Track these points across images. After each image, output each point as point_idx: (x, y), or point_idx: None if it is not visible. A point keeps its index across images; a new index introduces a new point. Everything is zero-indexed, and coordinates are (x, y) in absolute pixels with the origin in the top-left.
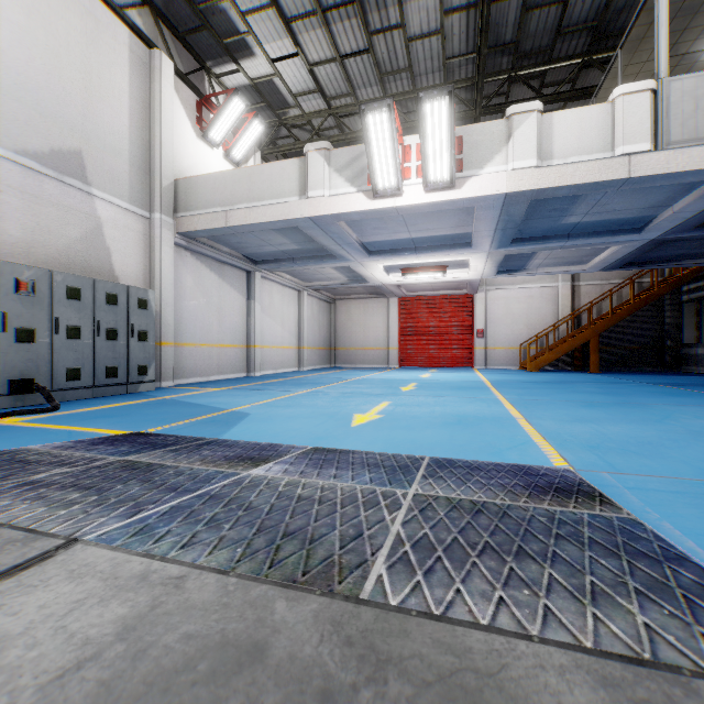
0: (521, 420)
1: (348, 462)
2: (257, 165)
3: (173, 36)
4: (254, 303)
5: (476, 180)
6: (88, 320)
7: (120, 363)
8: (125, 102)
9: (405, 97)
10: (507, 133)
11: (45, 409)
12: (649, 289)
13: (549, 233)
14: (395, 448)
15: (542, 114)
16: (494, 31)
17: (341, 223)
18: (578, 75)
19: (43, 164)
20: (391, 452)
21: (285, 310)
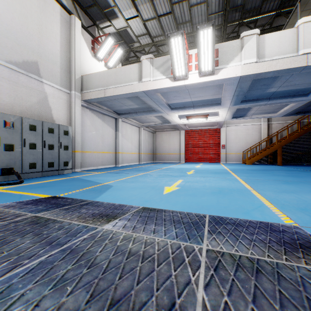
0: (253, 191)
1: (162, 219)
2: (119, 67)
3: (81, 10)
4: (118, 132)
5: (225, 70)
6: (39, 140)
7: (55, 160)
8: (58, 39)
9: (188, 35)
10: (241, 46)
11: (16, 183)
12: (306, 125)
13: (259, 97)
14: (188, 208)
15: (259, 36)
16: (232, 0)
17: (158, 94)
18: (273, 21)
19: (19, 67)
20: (185, 211)
21: (133, 136)
